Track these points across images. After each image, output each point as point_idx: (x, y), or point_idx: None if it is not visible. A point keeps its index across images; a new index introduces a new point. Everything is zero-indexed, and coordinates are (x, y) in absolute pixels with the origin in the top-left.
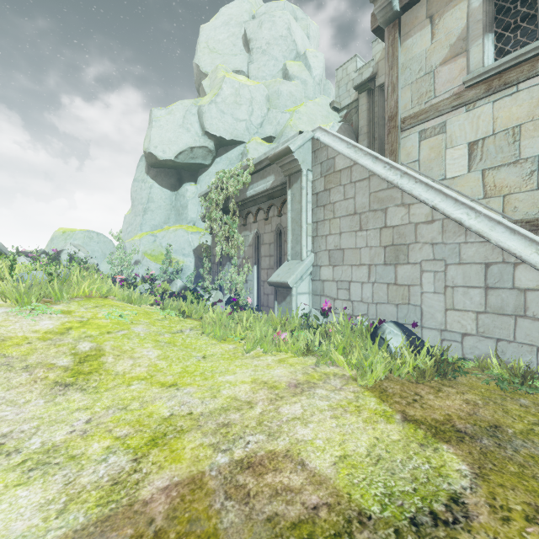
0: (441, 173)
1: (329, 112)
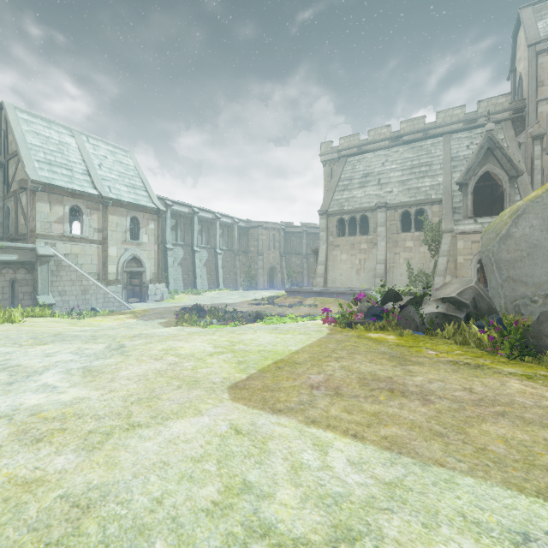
0: None
1: None
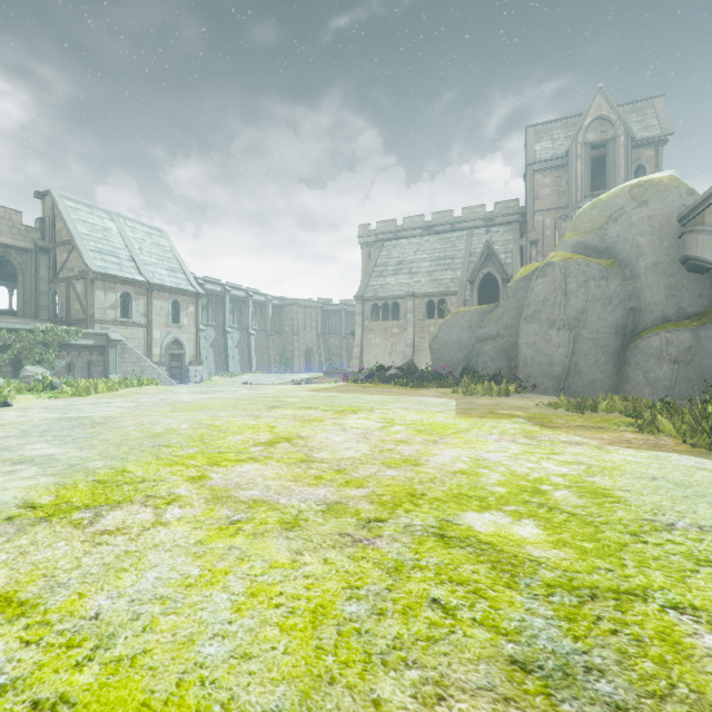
0: None
1: None
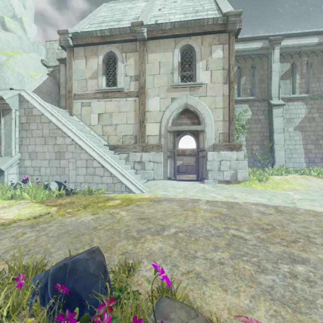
0: (89, 122)
1: (40, 65)
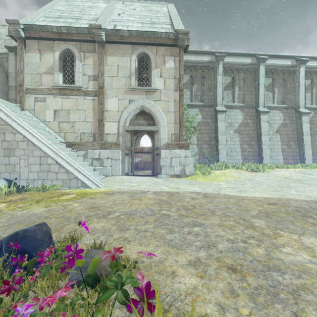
0: (44, 118)
1: None
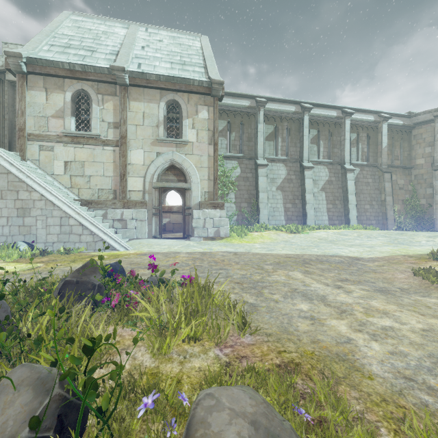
0: (52, 171)
1: None
